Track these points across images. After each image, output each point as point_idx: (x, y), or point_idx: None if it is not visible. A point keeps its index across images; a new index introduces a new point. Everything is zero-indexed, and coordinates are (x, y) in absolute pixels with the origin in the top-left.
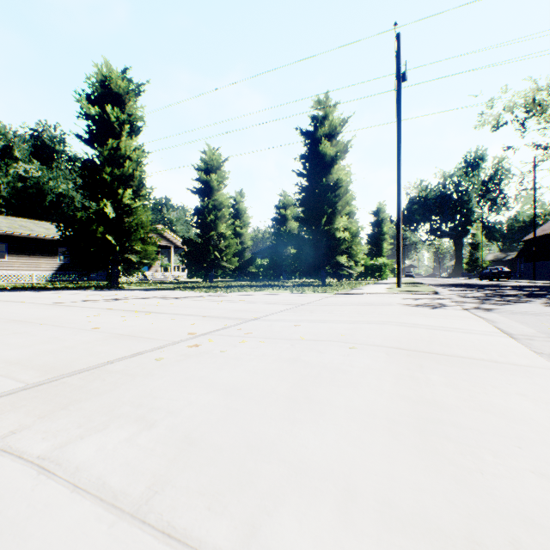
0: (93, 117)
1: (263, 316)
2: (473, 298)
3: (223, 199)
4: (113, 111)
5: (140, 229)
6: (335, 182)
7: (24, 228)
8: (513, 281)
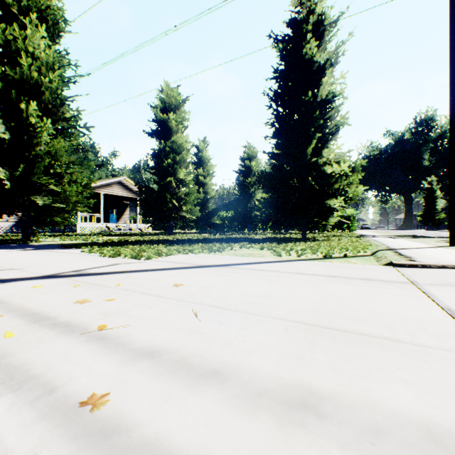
0: None
1: None
2: None
3: (182, 141)
4: None
5: (45, 158)
6: (323, 99)
7: None
8: None
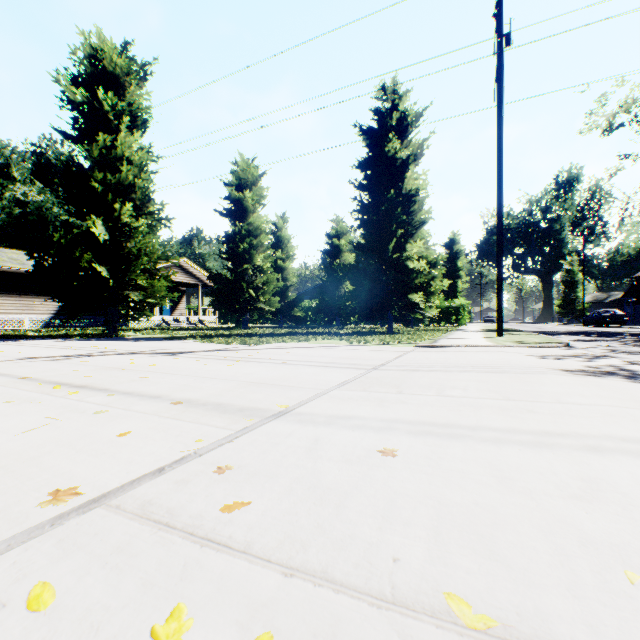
0: (79, 104)
1: (300, 404)
2: None
3: (260, 223)
4: (106, 96)
5: (143, 257)
6: (407, 195)
7: (14, 261)
8: (631, 327)
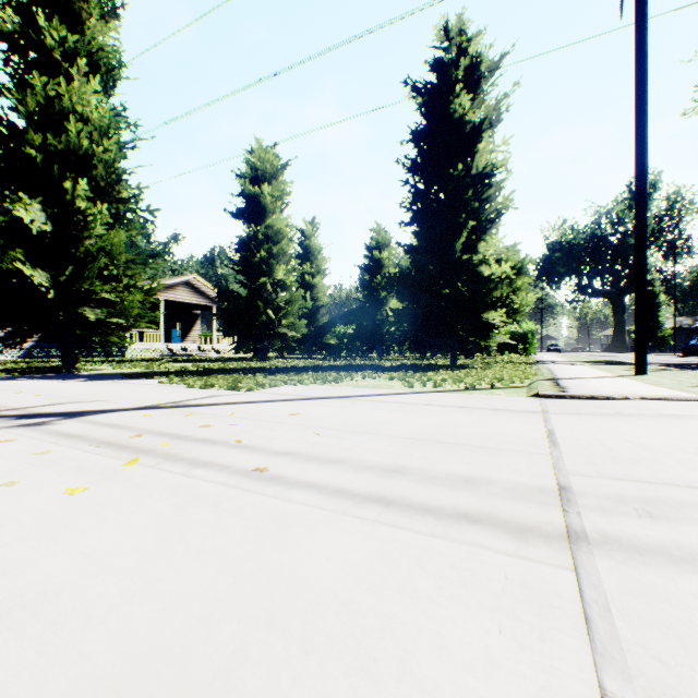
0: (9, 37)
1: None
2: None
3: (281, 225)
4: (48, 24)
5: (100, 257)
6: (479, 173)
7: None
8: None
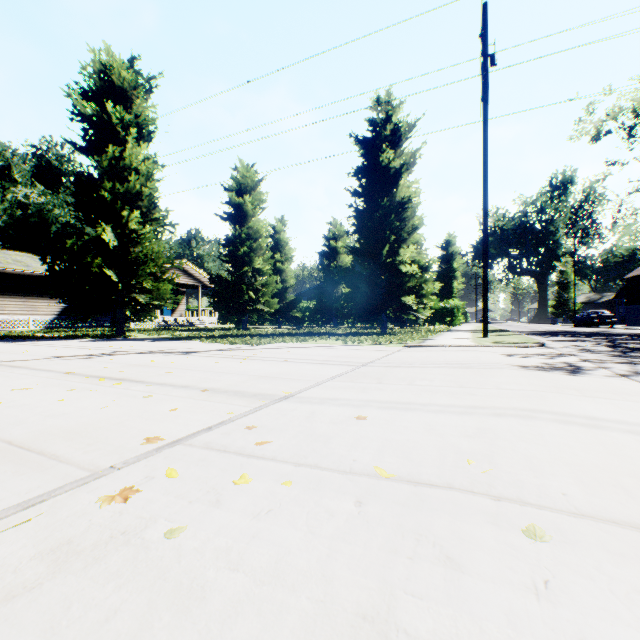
0: (89, 117)
1: (301, 391)
2: (604, 354)
3: (260, 227)
4: (114, 110)
5: (149, 262)
6: (400, 202)
7: (18, 263)
8: (618, 328)
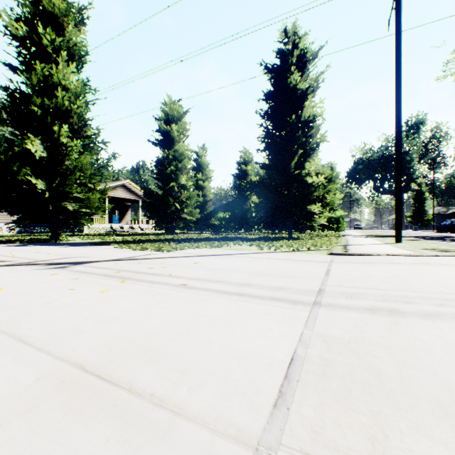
0: (21, 39)
1: None
2: None
3: (184, 150)
4: (44, 32)
5: (76, 172)
6: (306, 120)
7: None
8: None
